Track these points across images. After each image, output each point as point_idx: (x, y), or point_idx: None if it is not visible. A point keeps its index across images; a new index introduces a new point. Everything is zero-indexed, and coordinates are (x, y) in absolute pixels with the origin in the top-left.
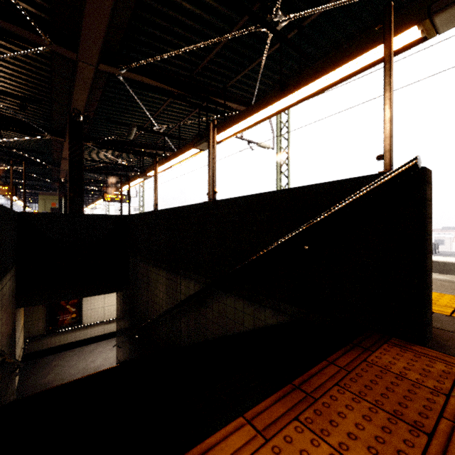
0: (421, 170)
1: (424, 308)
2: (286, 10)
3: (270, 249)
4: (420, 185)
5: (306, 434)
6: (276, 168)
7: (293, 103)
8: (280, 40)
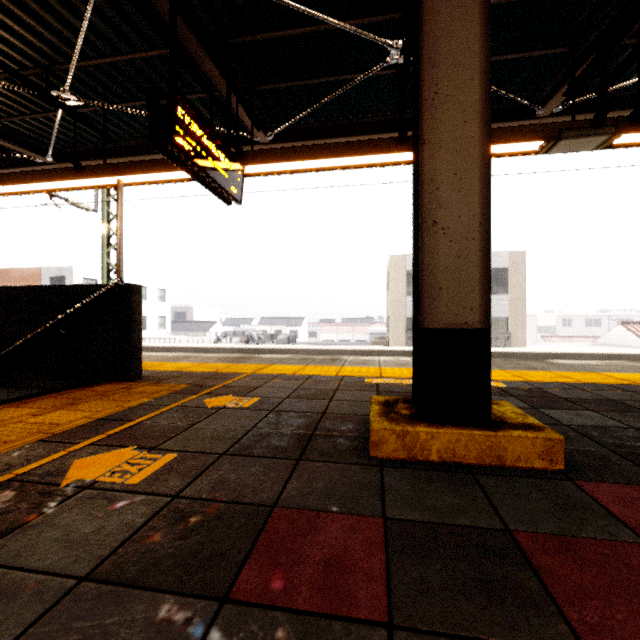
0: (129, 286)
1: (131, 362)
2: (84, 86)
3: (33, 335)
4: (128, 294)
5: (14, 408)
6: (102, 239)
7: (96, 186)
8: (74, 118)
